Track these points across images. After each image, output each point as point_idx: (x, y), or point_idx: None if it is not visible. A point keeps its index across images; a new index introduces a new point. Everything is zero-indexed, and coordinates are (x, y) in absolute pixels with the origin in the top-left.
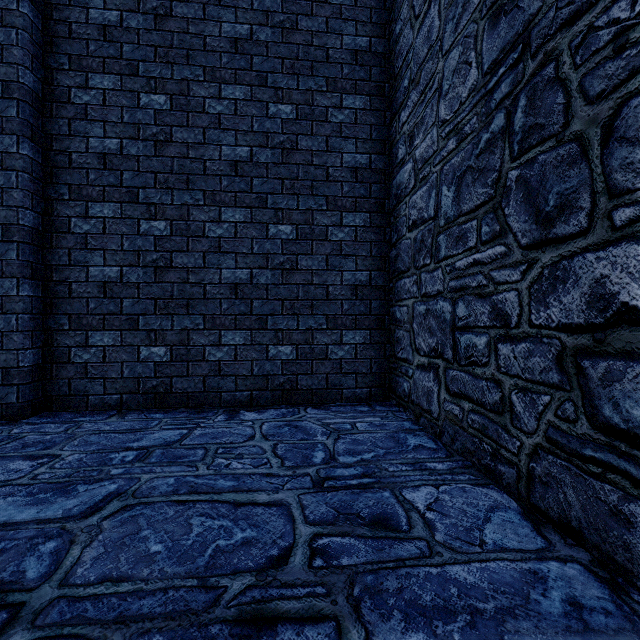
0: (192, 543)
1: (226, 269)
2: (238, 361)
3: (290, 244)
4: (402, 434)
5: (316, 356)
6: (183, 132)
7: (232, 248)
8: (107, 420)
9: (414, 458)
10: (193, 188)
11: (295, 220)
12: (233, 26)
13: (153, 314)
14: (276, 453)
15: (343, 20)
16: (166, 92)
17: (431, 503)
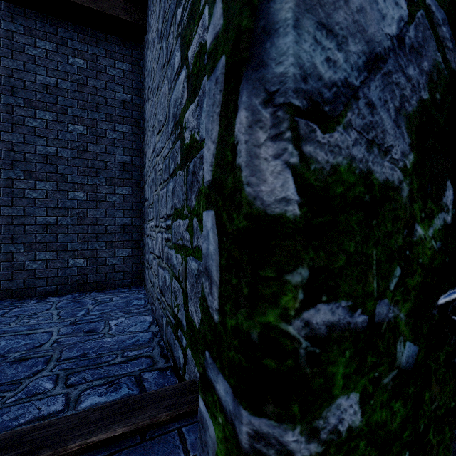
0: None
1: (40, 216)
2: (48, 269)
3: (83, 203)
4: (133, 300)
5: (99, 264)
6: (9, 135)
7: (44, 204)
8: None
9: (128, 309)
10: (16, 169)
11: (86, 190)
12: (45, 77)
13: None
14: (59, 314)
15: (116, 84)
16: None
17: (118, 323)
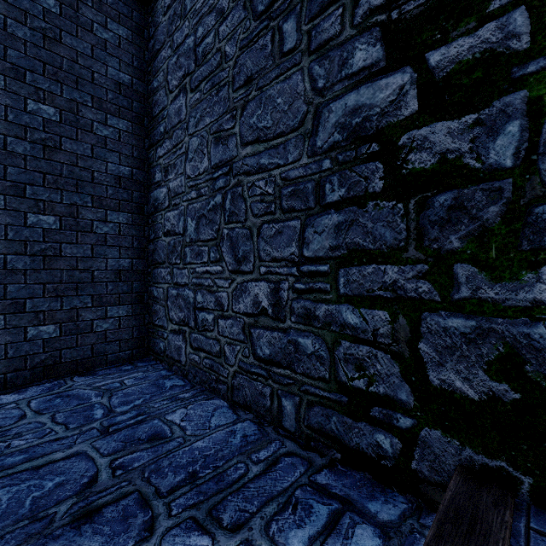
0: (7, 505)
1: None
2: None
3: (53, 233)
4: (161, 380)
5: (81, 331)
6: None
7: None
8: None
9: (171, 394)
10: None
11: (59, 212)
12: None
13: None
14: (57, 422)
15: (108, 54)
16: None
17: (183, 417)
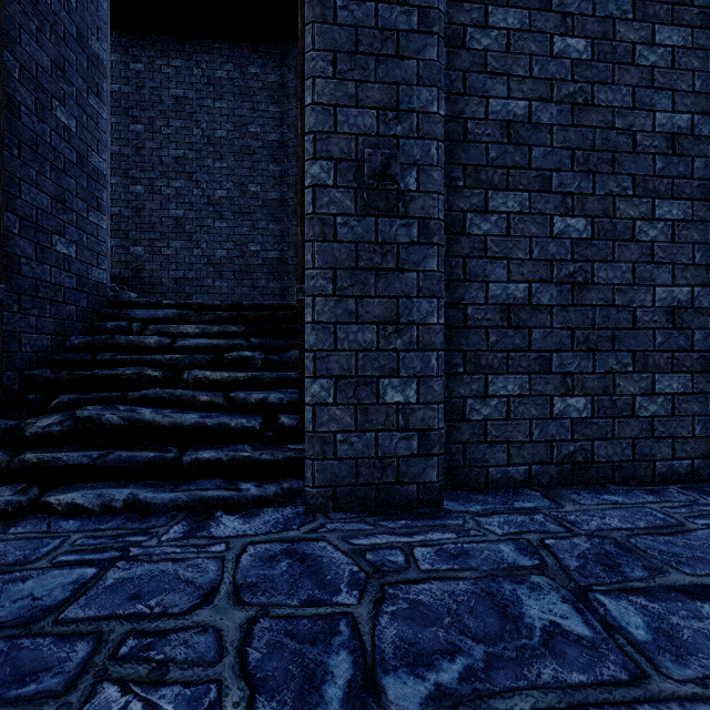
0: None
1: (660, 286)
2: (675, 417)
3: None
4: None
5: None
6: (607, 92)
7: (668, 257)
8: (569, 507)
9: None
10: (619, 171)
11: None
12: None
13: (569, 350)
14: None
15: None
16: (585, 34)
17: None
